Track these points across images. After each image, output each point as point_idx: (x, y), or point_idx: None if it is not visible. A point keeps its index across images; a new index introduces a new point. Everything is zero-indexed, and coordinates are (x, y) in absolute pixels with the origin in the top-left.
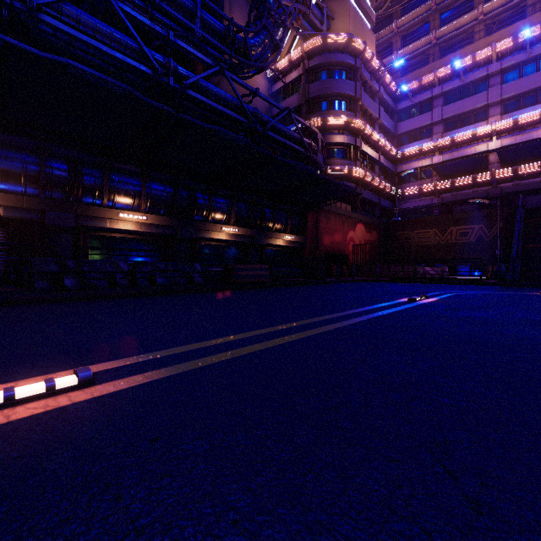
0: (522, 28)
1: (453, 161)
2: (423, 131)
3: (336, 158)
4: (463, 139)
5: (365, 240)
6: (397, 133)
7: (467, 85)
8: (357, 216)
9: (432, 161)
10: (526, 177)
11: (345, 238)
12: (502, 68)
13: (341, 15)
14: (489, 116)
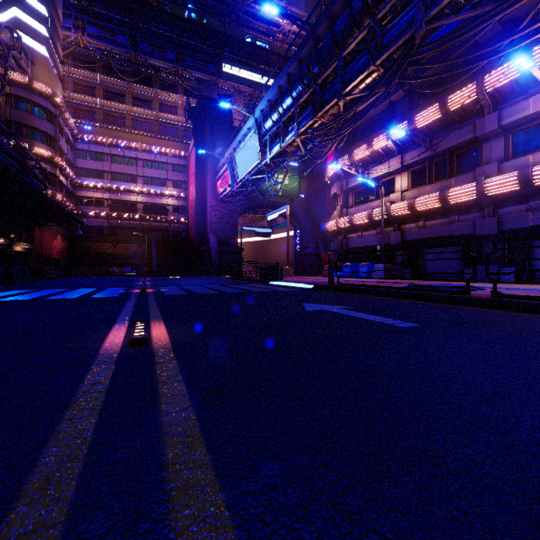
0: (153, 142)
1: (121, 205)
2: (97, 172)
3: None
4: (124, 189)
5: (62, 247)
6: (77, 165)
7: (126, 157)
8: (59, 230)
9: (104, 196)
10: (154, 222)
11: (52, 246)
12: (144, 158)
13: (41, 65)
14: (137, 181)
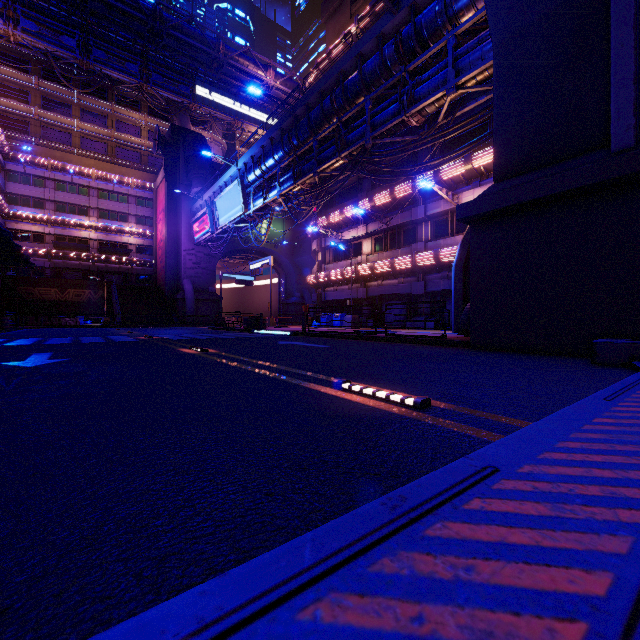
0: (110, 168)
1: (71, 242)
2: (36, 201)
3: None
4: (73, 223)
5: None
6: (7, 190)
7: (75, 184)
8: None
9: (45, 230)
10: (112, 263)
11: None
12: (99, 187)
13: None
14: (90, 214)
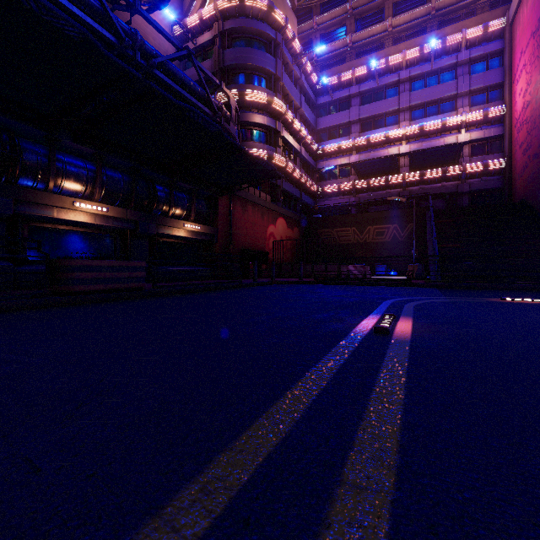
0: (426, 41)
1: (371, 160)
2: (342, 129)
3: (254, 141)
4: (378, 140)
5: (287, 236)
6: (318, 128)
7: (381, 89)
8: (279, 209)
9: (350, 159)
10: (429, 182)
11: (265, 233)
12: (411, 75)
13: None
14: (399, 121)
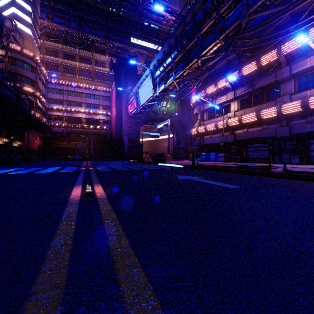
0: (91, 83)
1: (73, 119)
2: (59, 101)
3: None
4: (75, 110)
5: (39, 144)
6: (48, 97)
7: (76, 92)
8: (38, 134)
9: (63, 114)
10: (92, 129)
11: (34, 143)
12: (86, 92)
13: (28, 40)
14: (82, 106)
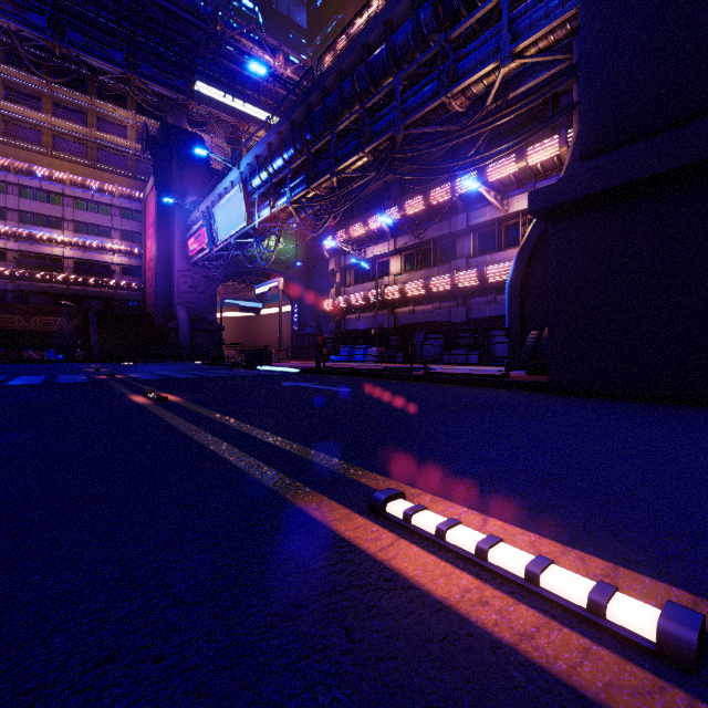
0: (89, 173)
1: (38, 260)
2: None
3: None
4: (42, 238)
5: None
6: None
7: (45, 191)
8: None
9: (7, 245)
10: (91, 286)
11: None
12: (75, 195)
13: None
14: (64, 227)
